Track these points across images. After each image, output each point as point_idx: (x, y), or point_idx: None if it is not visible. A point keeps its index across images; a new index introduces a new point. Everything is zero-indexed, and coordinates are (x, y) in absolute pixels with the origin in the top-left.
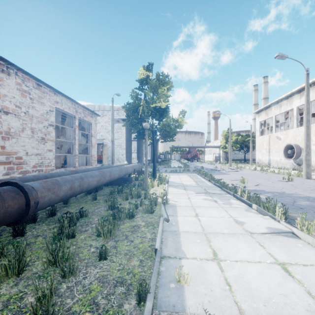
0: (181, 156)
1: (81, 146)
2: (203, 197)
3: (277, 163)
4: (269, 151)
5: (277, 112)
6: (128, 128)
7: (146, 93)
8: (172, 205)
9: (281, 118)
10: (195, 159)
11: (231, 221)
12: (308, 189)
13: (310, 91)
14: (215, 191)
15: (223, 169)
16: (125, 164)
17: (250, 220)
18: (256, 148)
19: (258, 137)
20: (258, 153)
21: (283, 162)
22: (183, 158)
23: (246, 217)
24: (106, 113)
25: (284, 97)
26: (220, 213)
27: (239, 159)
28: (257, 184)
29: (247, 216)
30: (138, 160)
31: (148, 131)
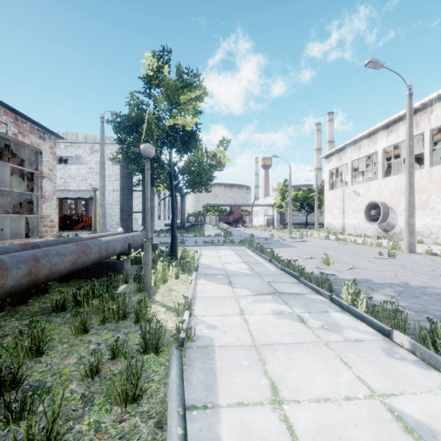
0: (220, 218)
1: (22, 198)
2: (270, 305)
3: (355, 229)
4: (344, 211)
5: (355, 157)
6: (125, 167)
7: (157, 100)
8: (202, 345)
9: (357, 166)
10: (239, 223)
11: (386, 422)
12: (435, 274)
13: (402, 127)
14: (290, 288)
15: (282, 237)
16: (117, 233)
17: (440, 415)
18: (325, 208)
19: (328, 192)
20: (328, 215)
21: (363, 227)
22: (223, 221)
23: (418, 396)
24: (97, 147)
25: (364, 135)
26: (335, 377)
27: (299, 222)
28: (351, 266)
29: (409, 383)
30: (144, 226)
31: (164, 174)
